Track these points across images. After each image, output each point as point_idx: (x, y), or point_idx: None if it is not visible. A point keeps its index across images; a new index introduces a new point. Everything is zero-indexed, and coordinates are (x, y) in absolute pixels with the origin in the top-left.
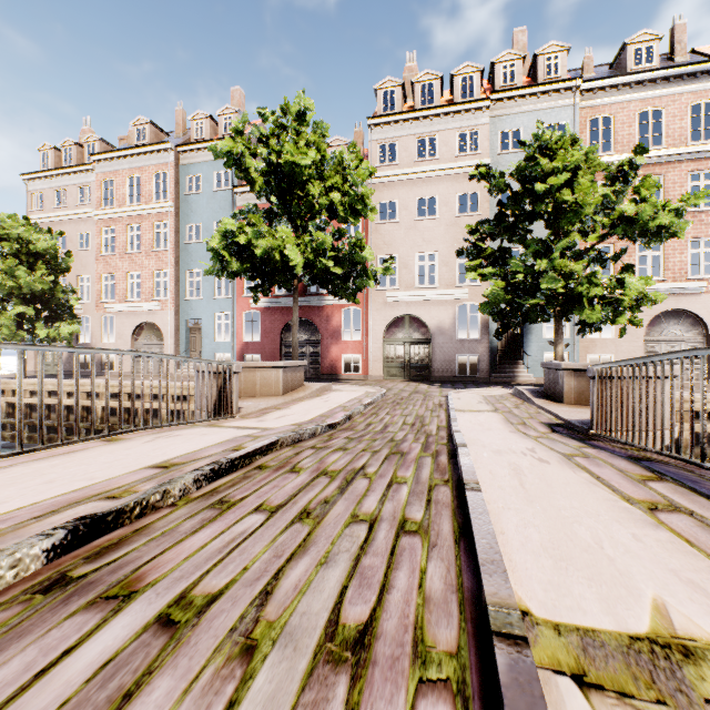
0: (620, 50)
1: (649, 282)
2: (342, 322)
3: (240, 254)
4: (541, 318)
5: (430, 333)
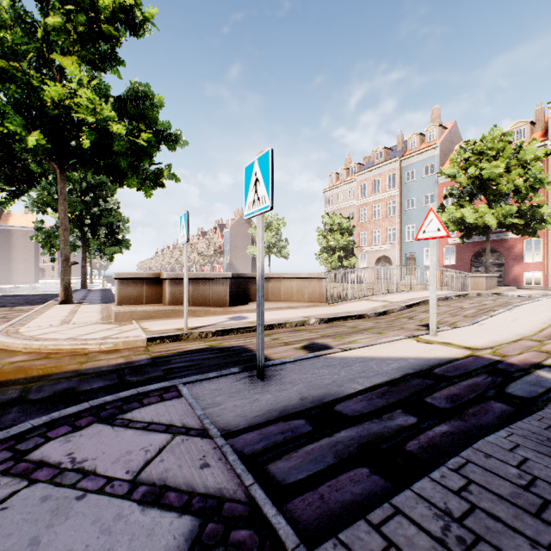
0: None
1: None
2: (523, 249)
3: (455, 221)
4: None
5: None
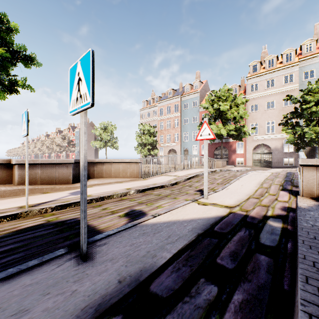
0: None
1: None
2: (236, 147)
3: None
4: (316, 144)
5: (271, 150)
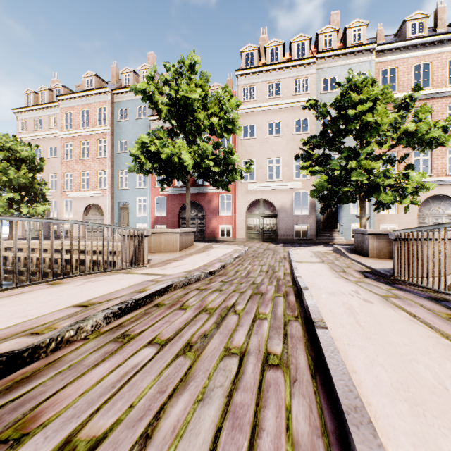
0: (401, 25)
1: (424, 175)
2: (219, 203)
3: (151, 158)
4: (350, 201)
5: (277, 210)
